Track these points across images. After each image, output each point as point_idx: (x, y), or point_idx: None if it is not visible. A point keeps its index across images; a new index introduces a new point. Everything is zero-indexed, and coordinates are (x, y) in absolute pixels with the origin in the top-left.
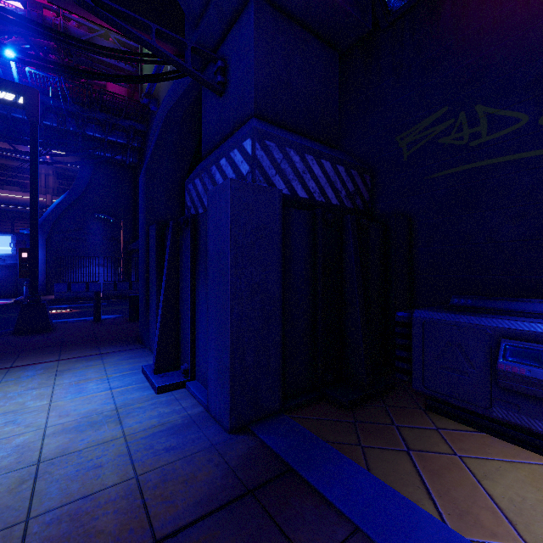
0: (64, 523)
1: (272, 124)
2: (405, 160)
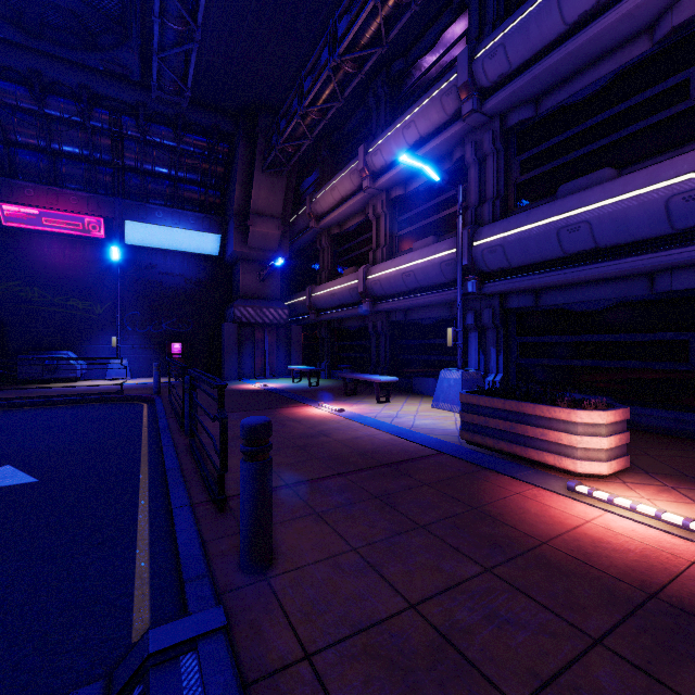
0: None
1: None
2: (1, 295)
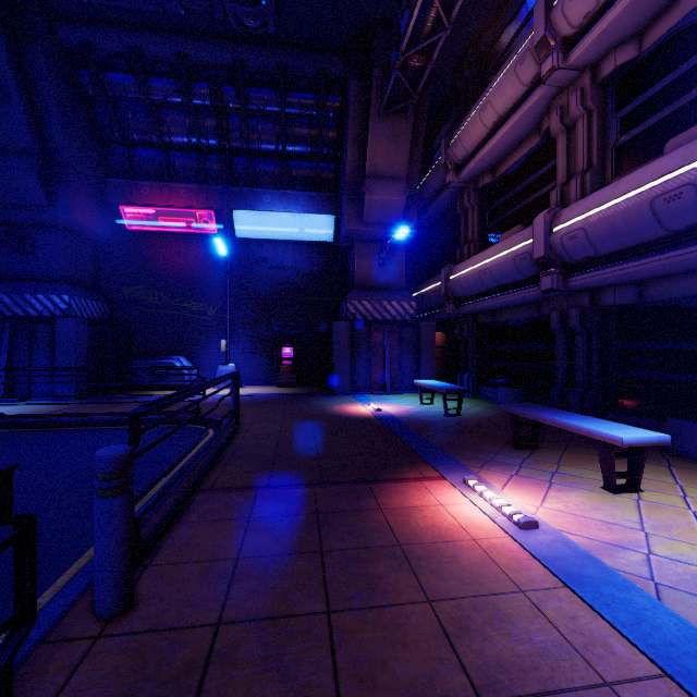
0: (56, 407)
1: (69, 283)
2: (127, 300)
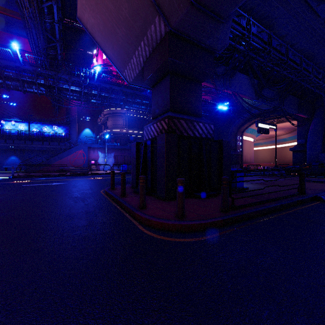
0: None
1: None
2: None
